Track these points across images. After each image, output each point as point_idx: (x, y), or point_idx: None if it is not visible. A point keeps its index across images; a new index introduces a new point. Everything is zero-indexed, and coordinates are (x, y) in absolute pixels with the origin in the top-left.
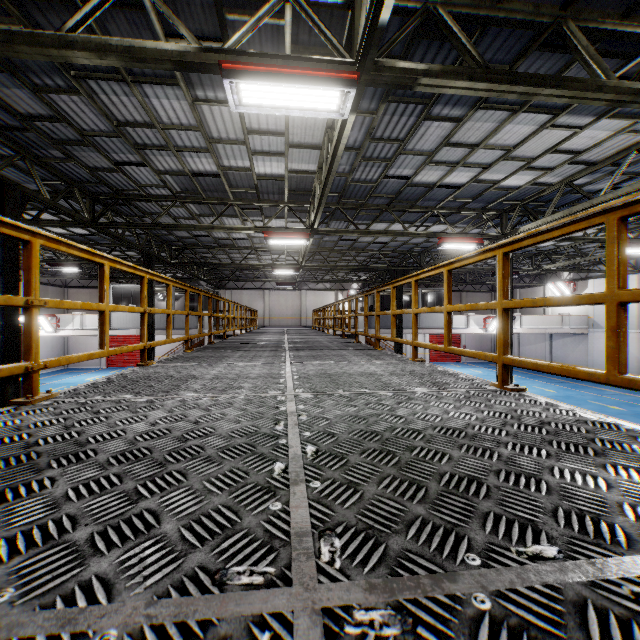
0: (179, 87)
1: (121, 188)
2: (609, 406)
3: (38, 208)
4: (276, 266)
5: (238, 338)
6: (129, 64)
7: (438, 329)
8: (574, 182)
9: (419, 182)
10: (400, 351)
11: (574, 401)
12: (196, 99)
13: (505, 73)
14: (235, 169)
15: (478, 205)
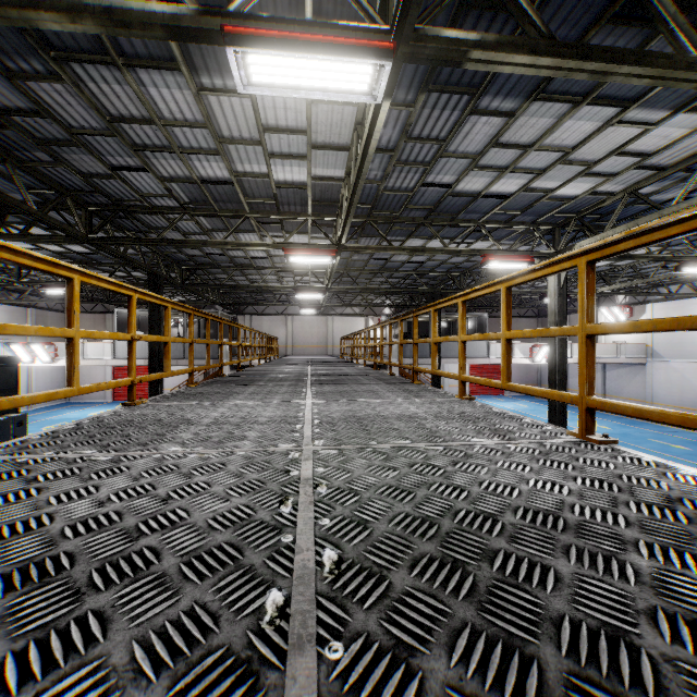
0: (181, 73)
1: (121, 198)
2: (672, 445)
3: (28, 222)
4: (299, 288)
5: (255, 369)
6: (110, 31)
7: (480, 359)
8: (639, 191)
9: (461, 191)
10: (438, 383)
11: (632, 439)
12: (201, 88)
13: (575, 46)
14: (250, 175)
15: (527, 218)
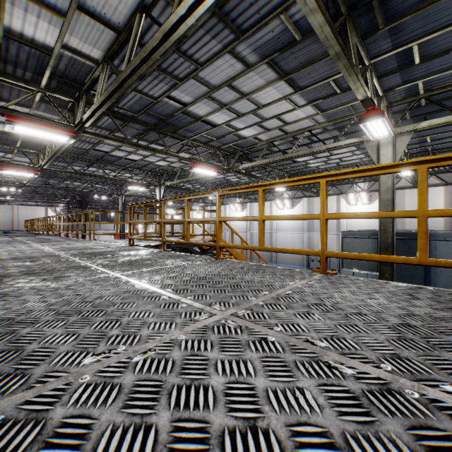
0: None
1: None
2: None
3: None
4: None
5: None
6: None
7: (110, 230)
8: None
9: None
10: None
11: None
12: None
13: (81, 173)
14: None
15: (110, 182)
